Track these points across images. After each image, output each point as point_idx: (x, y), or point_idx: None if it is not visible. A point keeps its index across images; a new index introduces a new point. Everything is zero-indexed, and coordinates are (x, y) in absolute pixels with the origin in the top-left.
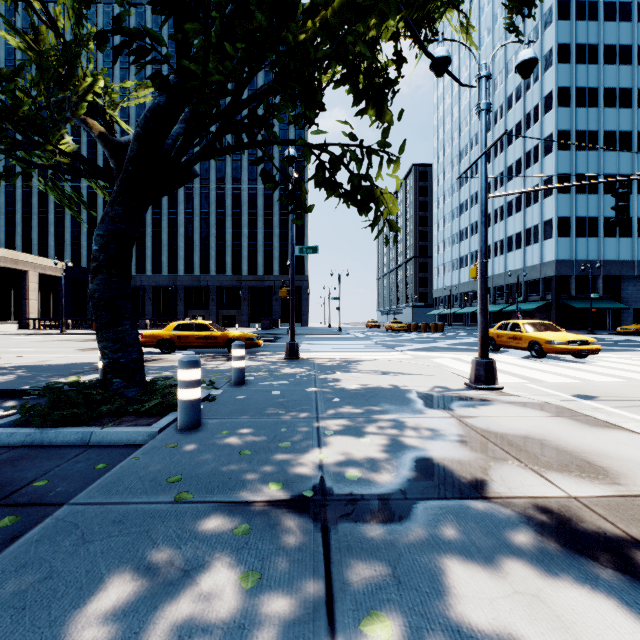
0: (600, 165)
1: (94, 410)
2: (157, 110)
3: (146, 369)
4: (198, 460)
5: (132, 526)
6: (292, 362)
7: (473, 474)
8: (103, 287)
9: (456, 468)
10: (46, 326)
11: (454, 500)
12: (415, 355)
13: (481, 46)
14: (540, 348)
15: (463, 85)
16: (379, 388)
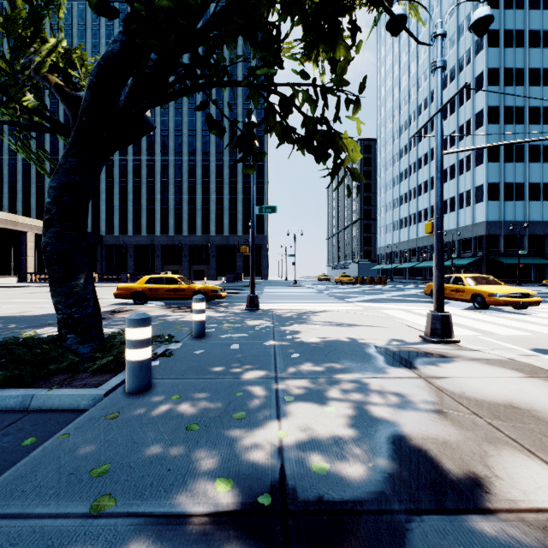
0: (526, 137)
1: (42, 368)
2: (111, 58)
3: (115, 320)
4: (136, 439)
5: None
6: (252, 313)
7: (469, 465)
8: (55, 240)
9: (445, 455)
10: (41, 279)
11: (459, 515)
12: (365, 306)
13: (419, 34)
14: (483, 300)
15: (419, 43)
16: (337, 342)
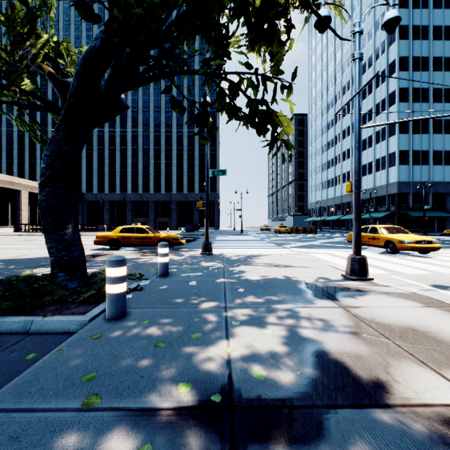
0: (430, 113)
1: (39, 300)
2: (93, 52)
3: (95, 262)
4: (116, 353)
5: (27, 446)
6: (206, 257)
7: (375, 373)
8: (49, 198)
9: (356, 365)
10: (33, 229)
11: (365, 409)
12: (298, 251)
13: (343, 29)
14: (394, 246)
15: (341, 38)
16: (275, 279)
